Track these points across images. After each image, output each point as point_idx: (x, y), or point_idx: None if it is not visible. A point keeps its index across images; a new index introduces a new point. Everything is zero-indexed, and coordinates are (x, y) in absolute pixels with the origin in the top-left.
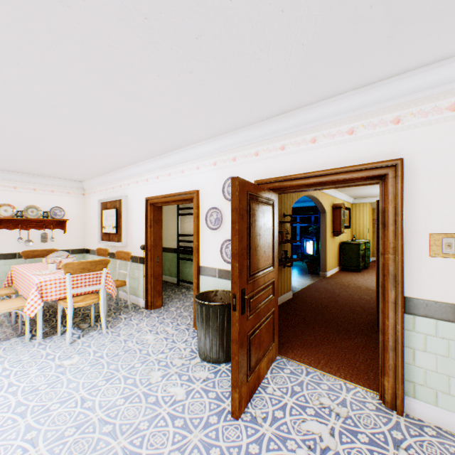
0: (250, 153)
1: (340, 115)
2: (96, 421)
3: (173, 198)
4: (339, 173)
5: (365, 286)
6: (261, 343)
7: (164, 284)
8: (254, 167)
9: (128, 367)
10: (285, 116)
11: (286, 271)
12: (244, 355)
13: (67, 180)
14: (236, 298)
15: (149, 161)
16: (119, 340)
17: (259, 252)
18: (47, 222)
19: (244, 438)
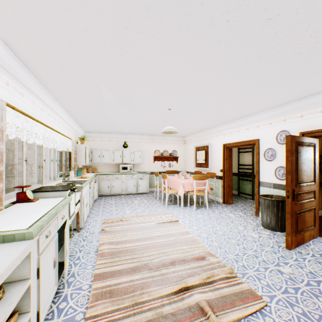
0: (296, 116)
1: None
2: (220, 234)
3: (240, 144)
4: None
5: None
6: (304, 222)
7: None
8: (299, 124)
9: (225, 222)
10: None
11: None
12: (293, 222)
13: (178, 137)
14: (288, 192)
15: (225, 124)
16: (216, 213)
17: (302, 172)
18: (170, 157)
19: (294, 255)
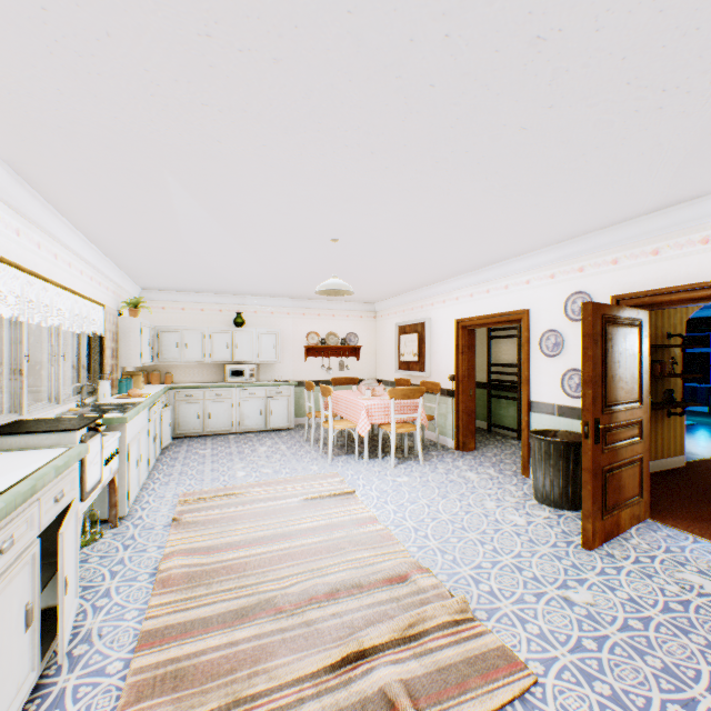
0: (604, 261)
1: None
2: (445, 519)
3: (492, 320)
4: None
5: None
6: (620, 488)
7: None
8: (611, 278)
9: (457, 492)
10: (658, 215)
11: (671, 422)
12: (598, 489)
13: (360, 303)
14: (587, 426)
15: (461, 276)
16: (439, 472)
17: (617, 382)
18: (343, 349)
19: (598, 562)
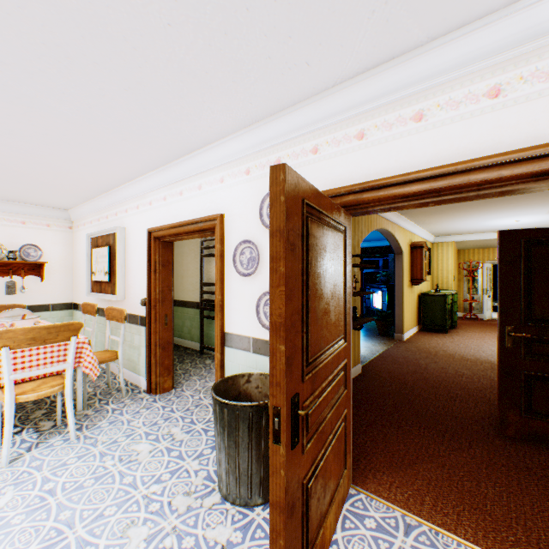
0: (304, 149)
1: (473, 63)
2: None
3: (185, 228)
4: (471, 169)
5: (459, 354)
6: (326, 484)
7: (182, 351)
8: (312, 172)
9: (91, 516)
10: (367, 77)
11: (353, 335)
12: (297, 527)
13: (46, 208)
14: (280, 416)
15: (152, 173)
16: (92, 455)
17: (323, 317)
18: (16, 265)
19: None
